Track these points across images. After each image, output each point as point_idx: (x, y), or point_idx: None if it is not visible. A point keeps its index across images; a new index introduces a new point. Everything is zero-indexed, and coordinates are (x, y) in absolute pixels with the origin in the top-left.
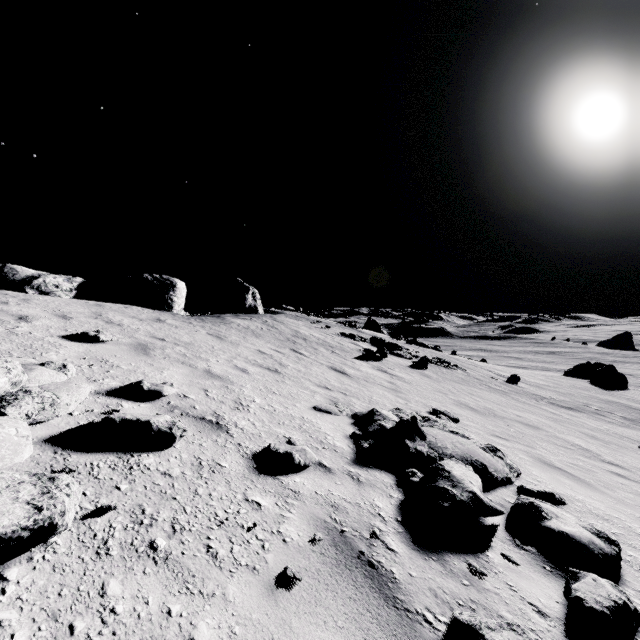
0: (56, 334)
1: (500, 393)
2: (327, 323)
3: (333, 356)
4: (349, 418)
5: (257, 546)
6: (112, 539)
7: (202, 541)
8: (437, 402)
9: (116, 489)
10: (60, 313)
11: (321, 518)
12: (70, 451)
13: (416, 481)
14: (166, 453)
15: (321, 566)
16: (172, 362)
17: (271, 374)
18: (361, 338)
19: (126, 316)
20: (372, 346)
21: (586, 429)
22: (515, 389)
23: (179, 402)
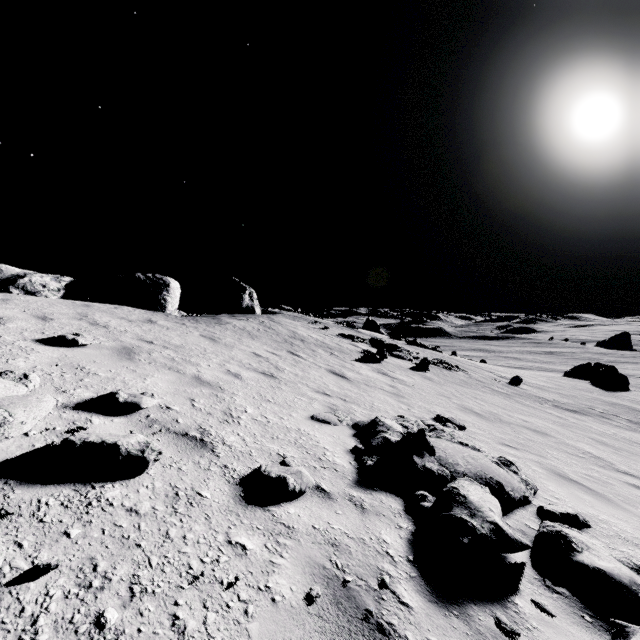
0: (30, 337)
1: (503, 396)
2: (325, 323)
3: (332, 358)
4: (350, 428)
5: (238, 611)
6: (45, 615)
7: (167, 609)
8: (441, 407)
9: (64, 536)
10: (40, 314)
11: (319, 563)
12: (14, 484)
13: (427, 507)
14: (136, 482)
15: (319, 637)
16: (158, 368)
17: (266, 379)
18: (360, 339)
19: (114, 317)
20: (371, 347)
21: (594, 434)
22: (518, 391)
23: (160, 415)
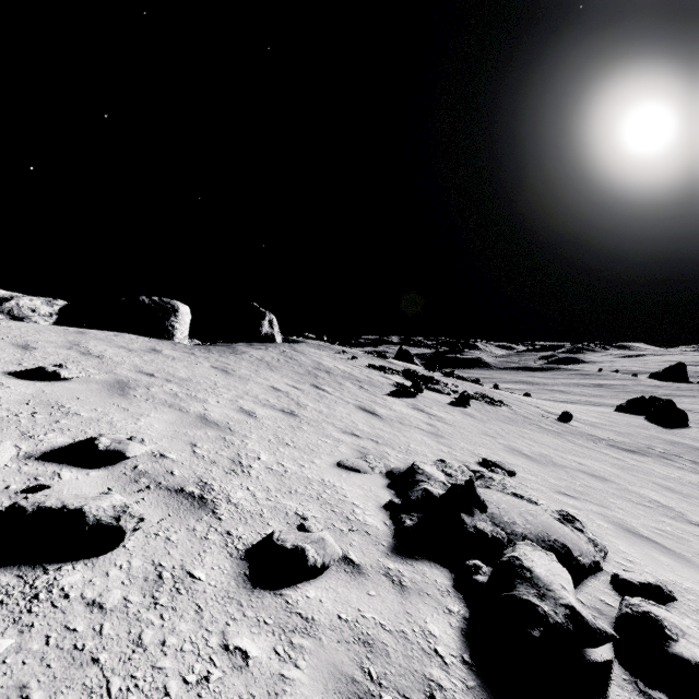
0: (2, 370)
1: (553, 434)
2: (354, 353)
3: (361, 392)
4: (383, 477)
5: None
6: None
7: None
8: (486, 448)
9: None
10: (22, 342)
11: (347, 673)
12: None
13: (482, 582)
14: (106, 560)
15: None
16: (156, 405)
17: (285, 418)
18: (393, 370)
19: (112, 346)
20: (405, 380)
21: (658, 478)
22: (568, 429)
23: (151, 465)
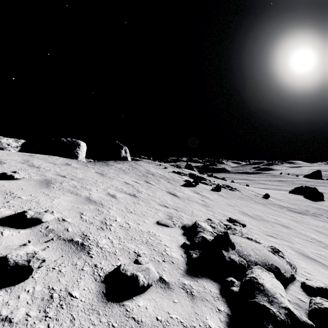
0: None
1: (261, 205)
2: (165, 165)
3: (169, 184)
4: (180, 229)
5: None
6: None
7: None
8: (230, 212)
9: None
10: None
11: None
12: None
13: (236, 291)
14: (20, 287)
15: None
16: (64, 192)
17: (131, 198)
18: (184, 174)
19: (46, 162)
20: (190, 178)
21: (313, 226)
22: (268, 202)
23: (56, 226)
